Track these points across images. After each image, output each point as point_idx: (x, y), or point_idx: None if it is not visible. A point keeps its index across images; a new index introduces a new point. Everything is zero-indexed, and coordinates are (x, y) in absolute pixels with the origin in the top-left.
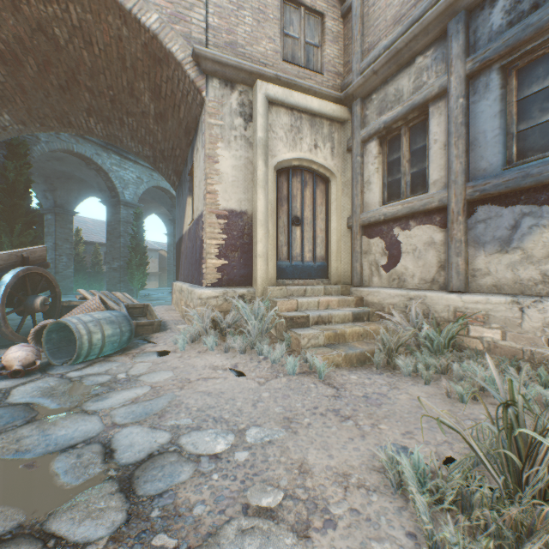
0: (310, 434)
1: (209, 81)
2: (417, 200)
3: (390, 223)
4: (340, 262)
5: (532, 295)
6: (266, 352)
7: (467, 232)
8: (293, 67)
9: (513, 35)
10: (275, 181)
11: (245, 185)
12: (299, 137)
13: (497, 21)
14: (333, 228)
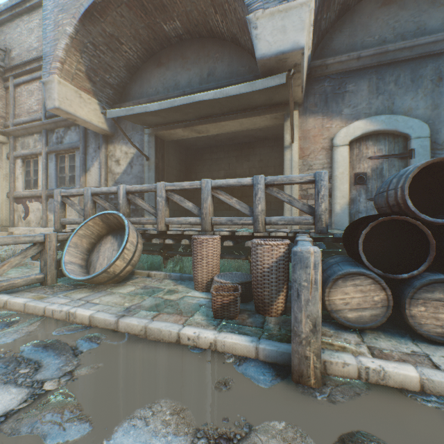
0: None
1: None
2: (34, 191)
3: (27, 199)
4: (4, 214)
5: None
6: None
7: (48, 206)
8: None
9: (56, 148)
10: None
11: None
12: None
13: (55, 139)
14: None
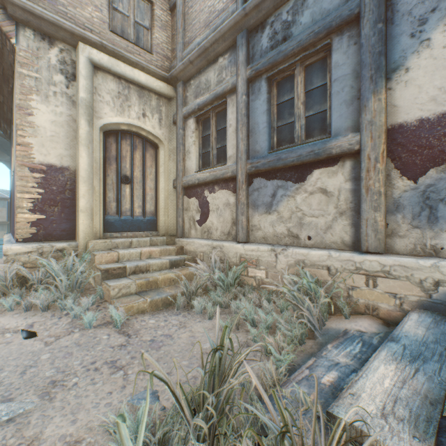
0: (68, 397)
1: (21, 29)
2: (219, 170)
3: (203, 186)
4: (168, 216)
5: (283, 245)
6: (69, 307)
7: (249, 197)
8: (122, 40)
9: (273, 56)
10: (103, 141)
11: (68, 142)
12: (128, 105)
13: (265, 43)
14: (162, 188)
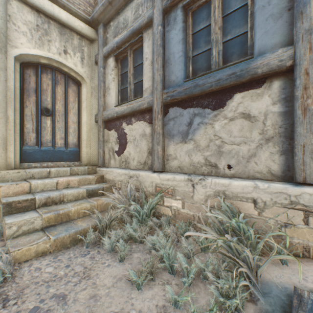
0: None
1: None
2: (135, 102)
3: (121, 119)
4: (90, 148)
5: (200, 174)
6: None
7: (164, 127)
8: None
9: None
10: (19, 71)
11: None
12: (47, 39)
13: None
14: (84, 121)
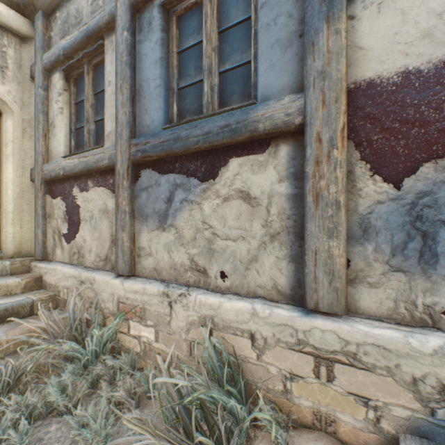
0: None
1: None
2: (91, 154)
3: (72, 180)
4: (22, 226)
5: (184, 283)
6: None
7: (134, 200)
8: None
9: None
10: None
11: None
12: None
13: None
14: (8, 180)
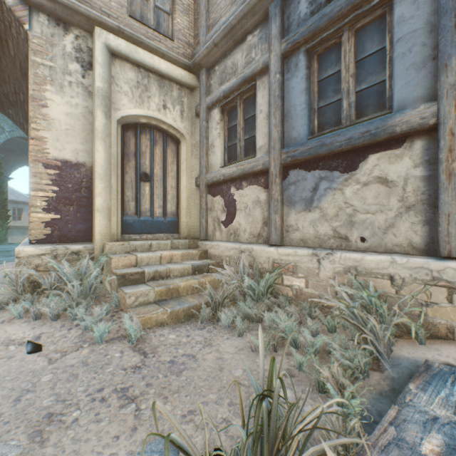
0: (64, 441)
1: (34, 15)
2: (247, 163)
3: (229, 183)
4: (190, 217)
5: (327, 248)
6: (80, 316)
7: (283, 192)
8: (142, 26)
9: (314, 22)
10: (121, 135)
11: (84, 136)
12: (147, 95)
13: (303, 9)
14: (183, 186)
